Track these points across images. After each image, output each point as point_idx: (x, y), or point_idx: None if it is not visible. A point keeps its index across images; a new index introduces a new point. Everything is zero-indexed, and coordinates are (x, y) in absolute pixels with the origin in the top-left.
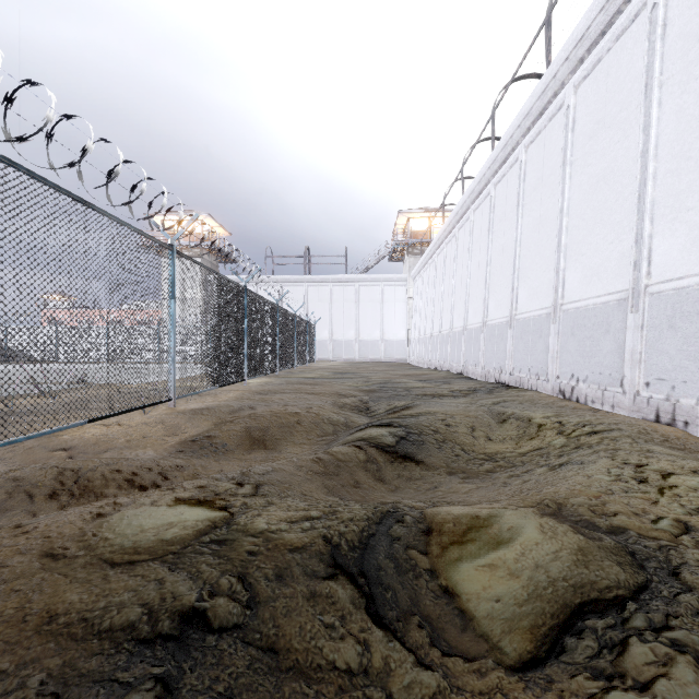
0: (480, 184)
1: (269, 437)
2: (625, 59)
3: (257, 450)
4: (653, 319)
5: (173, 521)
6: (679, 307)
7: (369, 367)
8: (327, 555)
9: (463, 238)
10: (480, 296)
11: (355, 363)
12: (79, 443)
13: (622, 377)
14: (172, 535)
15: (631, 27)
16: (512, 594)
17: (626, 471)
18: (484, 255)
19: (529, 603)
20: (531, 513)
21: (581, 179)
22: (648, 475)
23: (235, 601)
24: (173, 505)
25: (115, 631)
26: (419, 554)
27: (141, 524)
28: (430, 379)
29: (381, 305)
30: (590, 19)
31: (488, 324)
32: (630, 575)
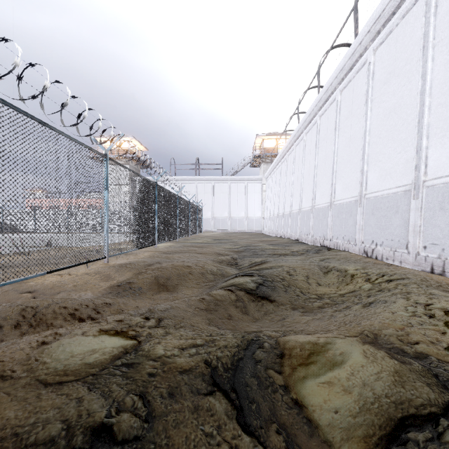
0: (310, 116)
1: (170, 283)
2: (408, 30)
3: (162, 292)
4: (429, 203)
5: (95, 348)
6: (447, 195)
7: (237, 236)
8: (207, 375)
9: (299, 152)
10: (310, 189)
11: (228, 233)
12: (40, 288)
13: (407, 242)
14: (93, 360)
15: (413, 9)
16: (347, 407)
17: (418, 309)
18: (312, 162)
19: (360, 415)
20: (355, 342)
21: (378, 111)
22: (434, 312)
23: (136, 416)
24: (97, 335)
25: (38, 446)
26: (276, 373)
27: (72, 351)
28: (278, 243)
29: (245, 195)
30: (384, 4)
31: (315, 208)
32: (438, 394)
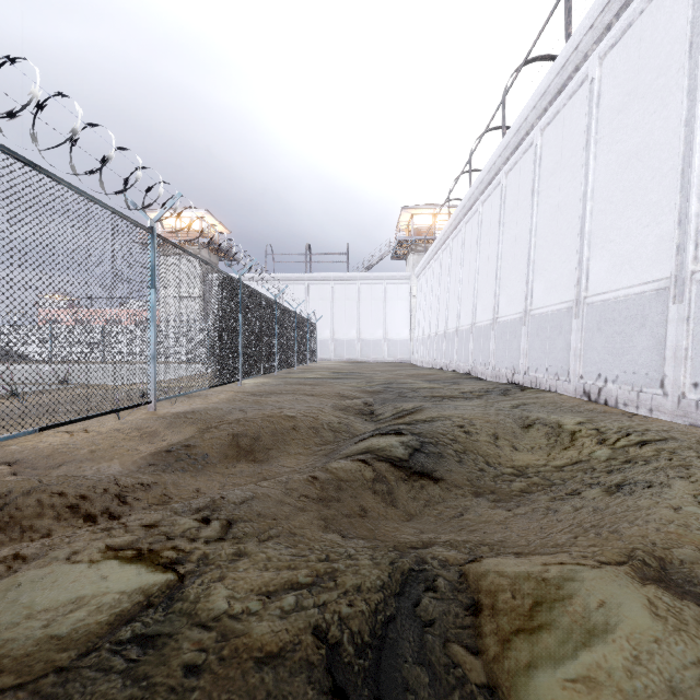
0: (489, 173)
1: (259, 446)
2: (662, 19)
3: (243, 462)
4: None
5: (85, 595)
6: None
7: (372, 367)
8: (319, 667)
9: (471, 232)
10: (489, 292)
11: (357, 363)
12: (28, 456)
13: (661, 377)
14: (72, 626)
15: None
16: None
17: None
18: (494, 248)
19: None
20: (624, 577)
21: (608, 158)
22: None
23: None
24: (97, 561)
25: None
26: (467, 653)
27: (32, 603)
28: (437, 379)
29: (384, 303)
30: None
31: (499, 321)
32: None
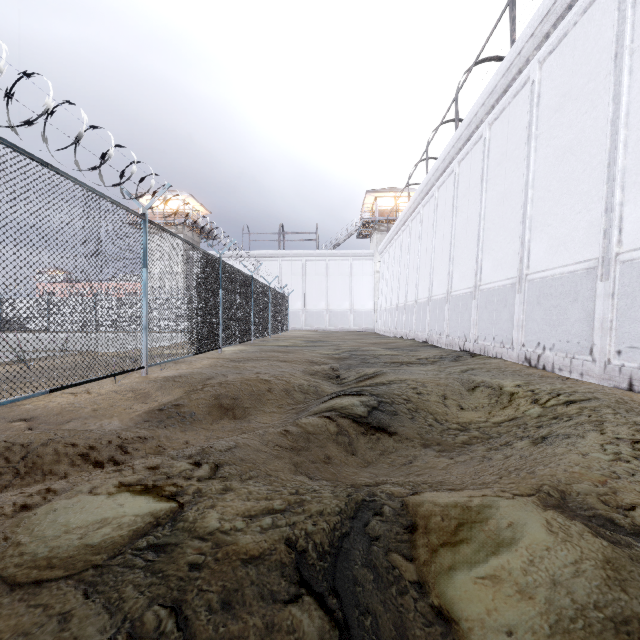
0: (444, 162)
1: (238, 406)
2: (592, 31)
3: (225, 419)
4: (625, 287)
5: (107, 517)
6: None
7: (339, 336)
8: (290, 566)
9: (428, 214)
10: (444, 268)
11: (326, 332)
12: (41, 413)
13: (591, 345)
14: (101, 538)
15: None
16: (528, 625)
17: (622, 448)
18: (448, 229)
19: None
20: (531, 505)
21: (547, 152)
22: None
23: None
24: (114, 493)
25: None
26: (403, 560)
27: (68, 522)
28: (397, 347)
29: (350, 278)
30: None
31: (453, 295)
32: None
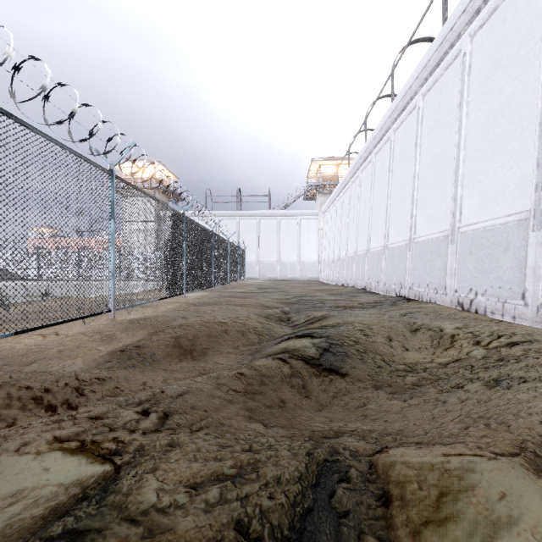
0: (381, 131)
1: (197, 347)
2: (522, 3)
3: (184, 360)
4: None
5: (25, 488)
6: None
7: (288, 284)
8: None
9: (366, 178)
10: (381, 224)
11: (277, 280)
12: (6, 355)
13: (523, 290)
14: (7, 521)
15: None
16: None
17: None
18: (385, 189)
19: None
20: (520, 469)
21: (478, 116)
22: None
23: None
24: (43, 452)
25: None
26: None
27: None
28: (340, 293)
29: (298, 234)
30: None
31: (389, 247)
32: None
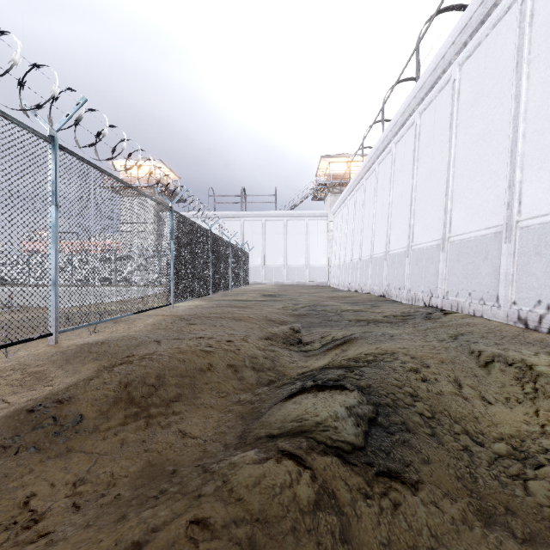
0: (403, 115)
1: (159, 398)
2: None
3: (131, 427)
4: None
5: None
6: None
7: (296, 289)
8: None
9: (384, 171)
10: (403, 222)
11: (284, 286)
12: None
13: None
14: None
15: None
16: None
17: None
18: (408, 182)
19: None
20: None
21: (546, 75)
22: None
23: None
24: None
25: None
26: None
27: None
28: (357, 302)
29: (306, 236)
30: None
31: (414, 249)
32: None
